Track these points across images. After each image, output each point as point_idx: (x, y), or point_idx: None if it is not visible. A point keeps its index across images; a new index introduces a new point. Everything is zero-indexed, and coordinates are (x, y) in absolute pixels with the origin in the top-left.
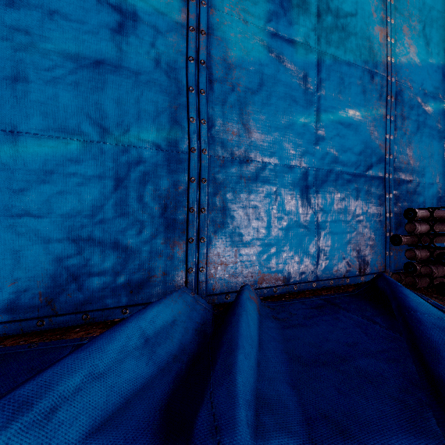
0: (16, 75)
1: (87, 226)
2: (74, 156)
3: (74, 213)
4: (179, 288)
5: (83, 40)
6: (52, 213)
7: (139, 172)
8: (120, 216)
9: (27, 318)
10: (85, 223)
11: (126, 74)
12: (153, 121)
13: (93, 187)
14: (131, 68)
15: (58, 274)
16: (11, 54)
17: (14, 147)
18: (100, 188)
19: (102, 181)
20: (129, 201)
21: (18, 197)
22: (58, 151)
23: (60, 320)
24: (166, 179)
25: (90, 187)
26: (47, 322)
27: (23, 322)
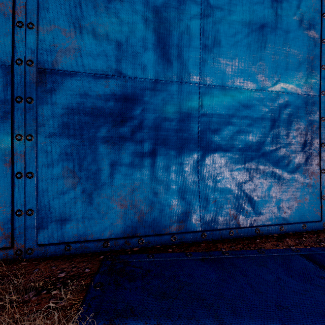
0: (215, 42)
1: (256, 158)
2: (248, 102)
3: (248, 147)
4: (315, 211)
5: (253, 10)
6: (235, 148)
7: (288, 113)
8: (276, 150)
9: (221, 228)
10: (255, 156)
11: (280, 33)
12: (297, 71)
13: (259, 127)
14: (283, 28)
15: (238, 196)
16: (212, 27)
17: (214, 98)
18: (264, 128)
19: (265, 122)
20: (282, 138)
21: (216, 135)
22: (239, 99)
23: (240, 231)
24: (306, 119)
25: (257, 127)
26: (233, 233)
27: (219, 231)
